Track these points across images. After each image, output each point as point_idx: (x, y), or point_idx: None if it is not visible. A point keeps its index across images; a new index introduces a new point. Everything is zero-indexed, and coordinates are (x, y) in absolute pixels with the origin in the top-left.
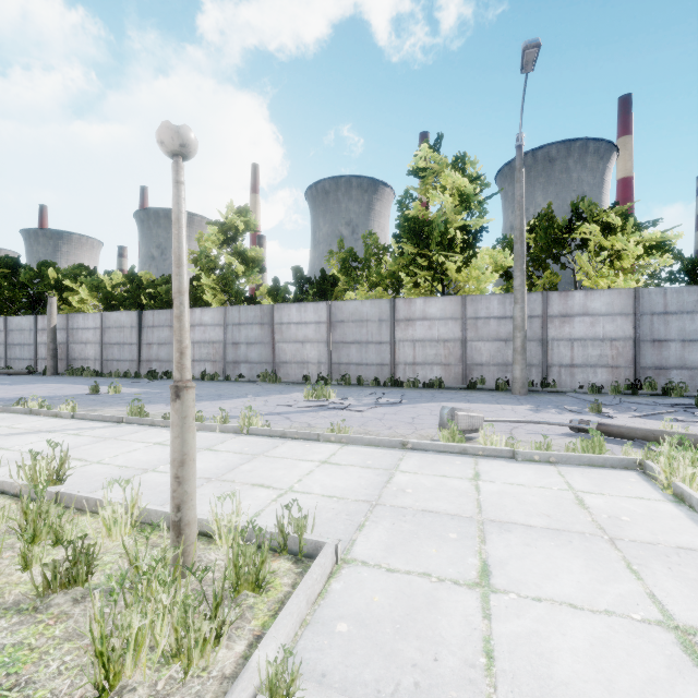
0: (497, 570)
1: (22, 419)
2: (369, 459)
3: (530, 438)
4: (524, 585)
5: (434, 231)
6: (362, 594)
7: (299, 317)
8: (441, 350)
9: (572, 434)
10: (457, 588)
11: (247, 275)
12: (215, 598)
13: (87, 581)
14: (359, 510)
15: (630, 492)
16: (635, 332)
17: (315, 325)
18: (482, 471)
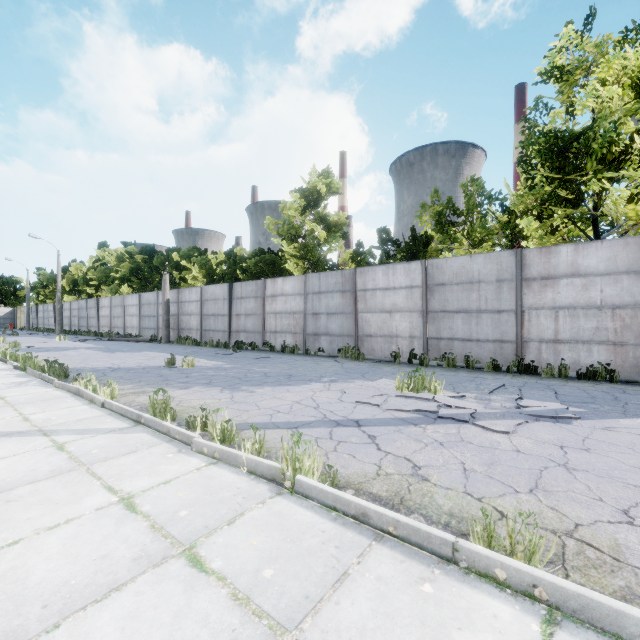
0: None
1: (59, 402)
2: None
3: None
4: None
5: (592, 143)
6: None
7: (386, 282)
8: (606, 322)
9: None
10: None
11: (329, 241)
12: None
13: None
14: None
15: None
16: None
17: (406, 290)
18: None
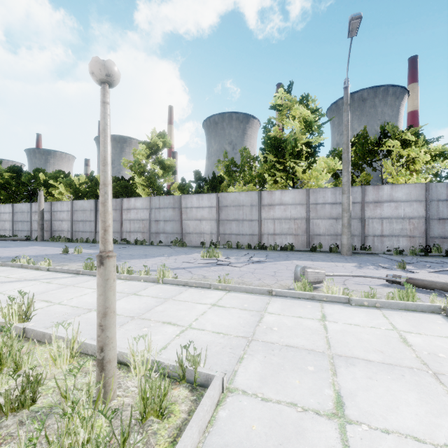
0: (349, 402)
1: (15, 271)
2: (245, 303)
3: (358, 288)
4: (372, 416)
5: (288, 146)
6: (243, 423)
7: (198, 204)
8: (292, 225)
9: (387, 285)
10: (319, 418)
11: (164, 176)
12: (123, 434)
13: (33, 405)
14: (239, 345)
15: (441, 332)
16: (426, 213)
17: (209, 209)
18: (327, 313)
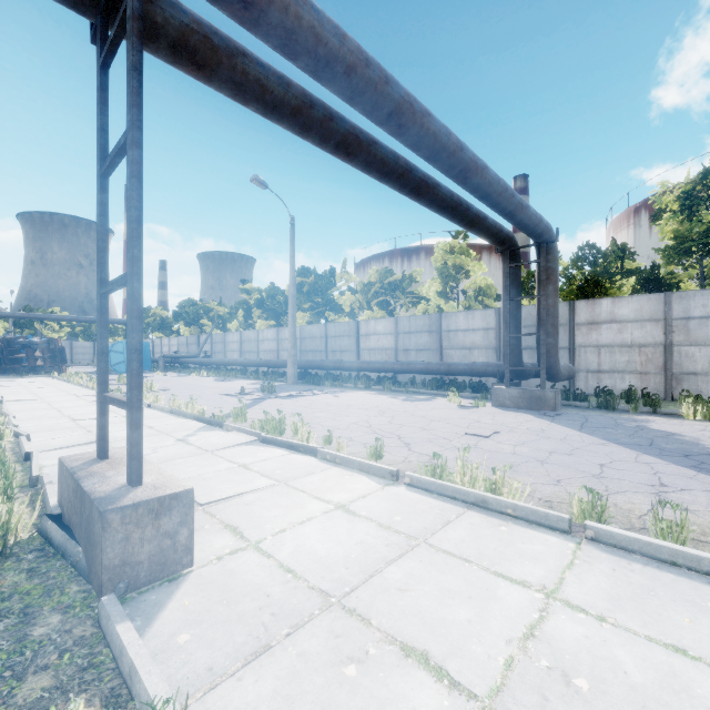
0: None
1: None
2: None
3: None
4: None
5: None
6: None
7: None
8: None
9: None
10: None
11: None
12: None
13: None
14: None
15: None
16: None
17: None
18: None
